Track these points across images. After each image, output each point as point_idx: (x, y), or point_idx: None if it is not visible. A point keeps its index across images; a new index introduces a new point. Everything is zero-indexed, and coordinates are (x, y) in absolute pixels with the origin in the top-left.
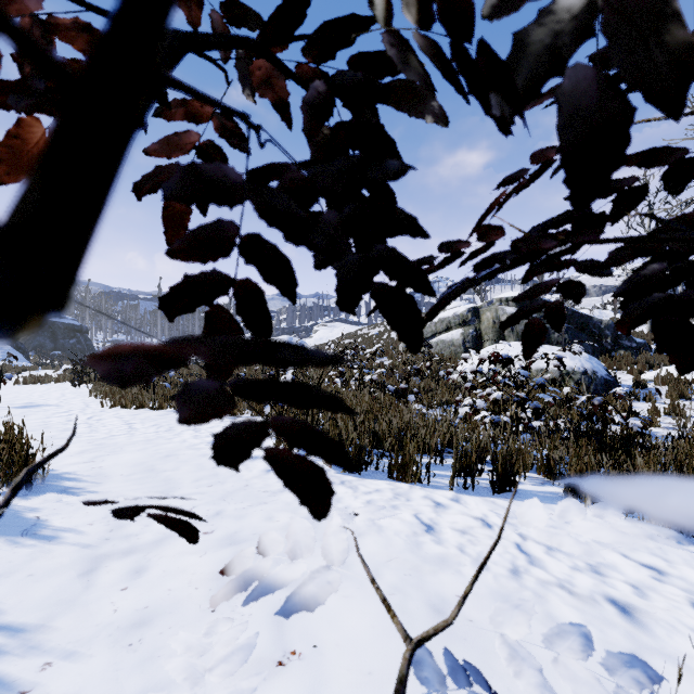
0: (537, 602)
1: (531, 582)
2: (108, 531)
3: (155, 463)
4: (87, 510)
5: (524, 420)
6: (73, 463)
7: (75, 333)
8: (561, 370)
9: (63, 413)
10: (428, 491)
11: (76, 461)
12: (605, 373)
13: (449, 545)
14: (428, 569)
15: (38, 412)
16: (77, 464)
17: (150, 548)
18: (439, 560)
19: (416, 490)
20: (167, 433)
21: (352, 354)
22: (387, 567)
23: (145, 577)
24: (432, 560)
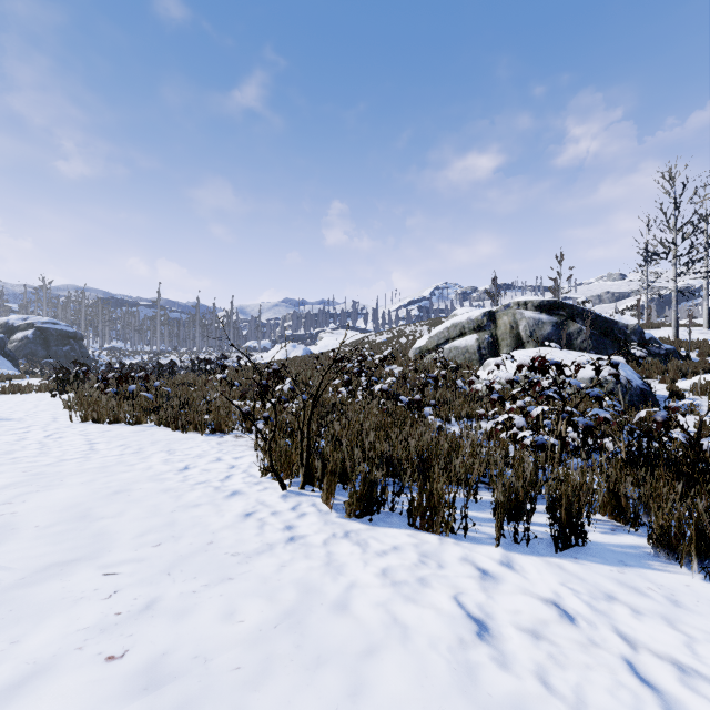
0: None
1: None
2: None
3: (94, 505)
4: None
5: (573, 441)
6: None
7: (69, 340)
8: (591, 378)
9: (19, 430)
10: (466, 548)
11: None
12: (641, 382)
13: (522, 671)
14: None
15: None
16: None
17: None
18: None
19: (450, 547)
20: (133, 456)
21: (360, 360)
22: None
23: None
24: None
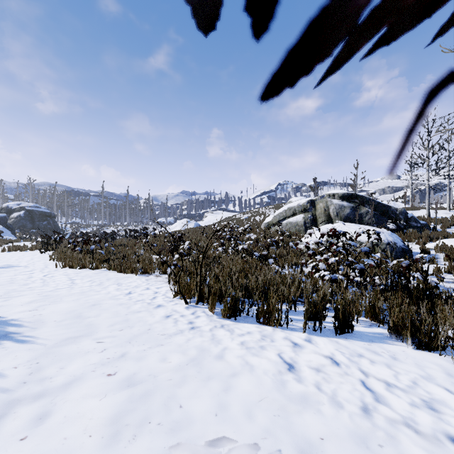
0: (391, 443)
1: (381, 421)
2: (28, 375)
3: (83, 311)
4: (17, 353)
5: (353, 277)
6: (20, 311)
7: (46, 217)
8: (372, 242)
9: (27, 272)
10: (287, 333)
11: (23, 309)
12: (402, 244)
13: (308, 384)
14: (294, 409)
15: (10, 271)
16: (23, 312)
17: (58, 391)
18: (302, 398)
19: (278, 332)
20: (98, 286)
21: (230, 230)
22: (259, 408)
23: (46, 424)
24: (295, 398)
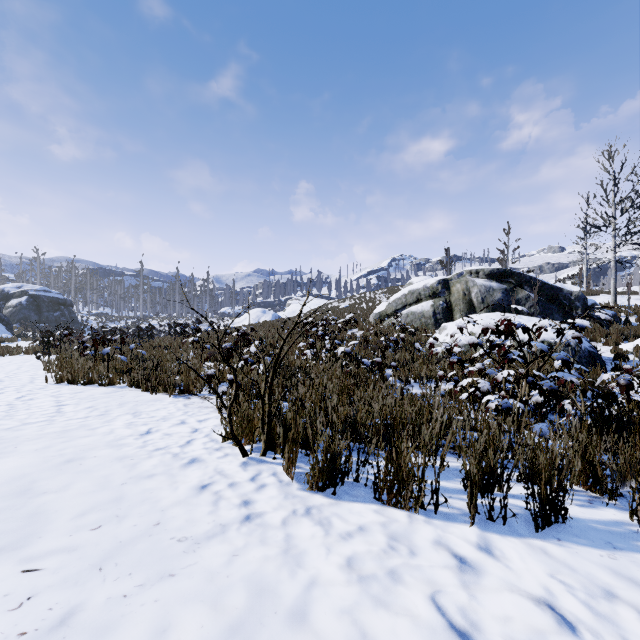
0: None
1: None
2: None
3: (40, 476)
4: None
5: (537, 404)
6: None
7: (59, 306)
8: (542, 341)
9: None
10: (439, 528)
11: None
12: (588, 345)
13: None
14: None
15: None
16: None
17: None
18: None
19: (420, 526)
20: (97, 419)
21: (323, 324)
22: None
23: None
24: None
